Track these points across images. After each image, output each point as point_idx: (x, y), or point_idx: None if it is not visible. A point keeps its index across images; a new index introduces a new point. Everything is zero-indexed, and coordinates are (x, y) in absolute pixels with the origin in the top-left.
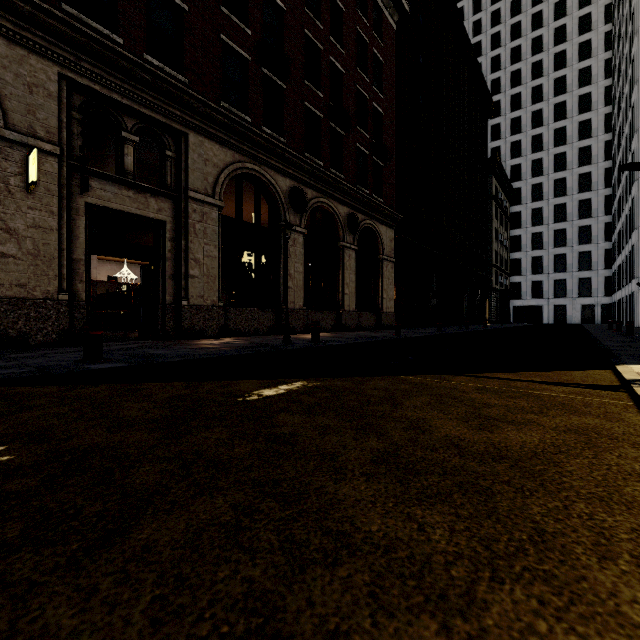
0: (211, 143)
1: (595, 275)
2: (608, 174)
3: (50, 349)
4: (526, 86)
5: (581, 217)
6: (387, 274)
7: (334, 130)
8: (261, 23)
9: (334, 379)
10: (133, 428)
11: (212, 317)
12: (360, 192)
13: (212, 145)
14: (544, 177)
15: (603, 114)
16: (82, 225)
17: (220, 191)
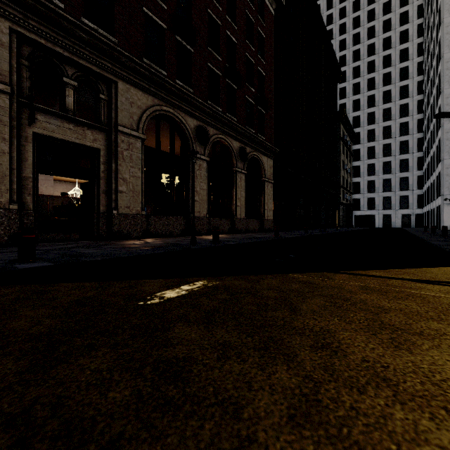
0: (136, 90)
1: (411, 193)
2: (420, 123)
3: (0, 249)
4: (363, 61)
5: (401, 153)
6: (268, 192)
7: (229, 85)
8: (175, 1)
9: (231, 278)
10: (4, 351)
11: (136, 223)
12: (248, 131)
13: (136, 91)
14: (376, 125)
15: (416, 81)
16: (30, 150)
17: (143, 127)
